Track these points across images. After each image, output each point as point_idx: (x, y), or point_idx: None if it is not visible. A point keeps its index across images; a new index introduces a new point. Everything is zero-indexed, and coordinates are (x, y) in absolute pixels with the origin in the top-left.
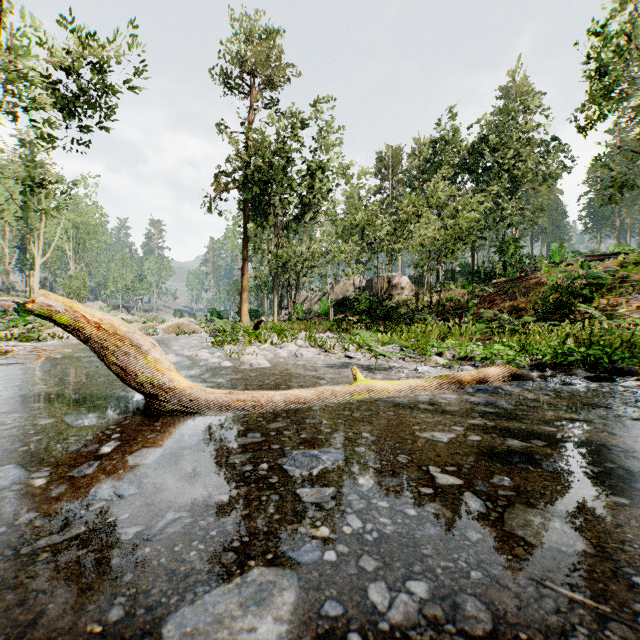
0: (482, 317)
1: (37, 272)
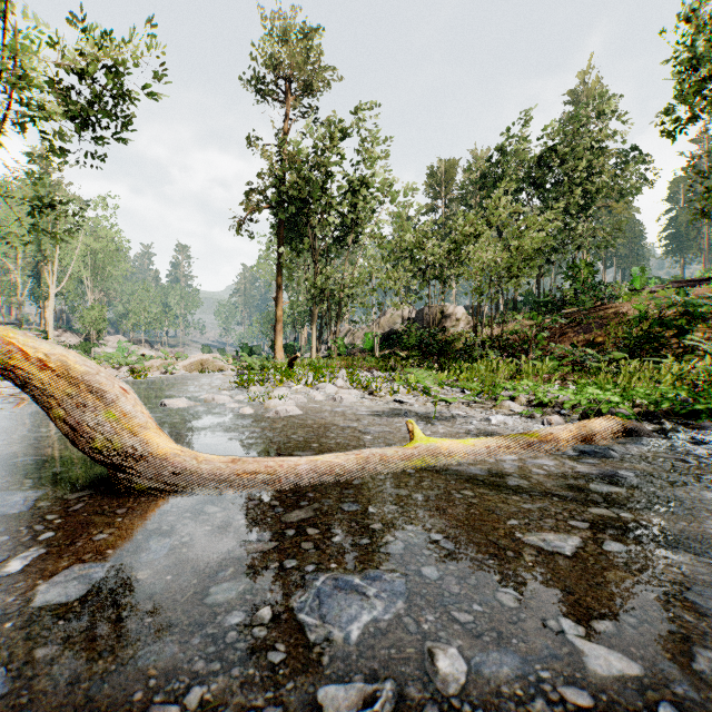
0: (553, 353)
1: (51, 303)
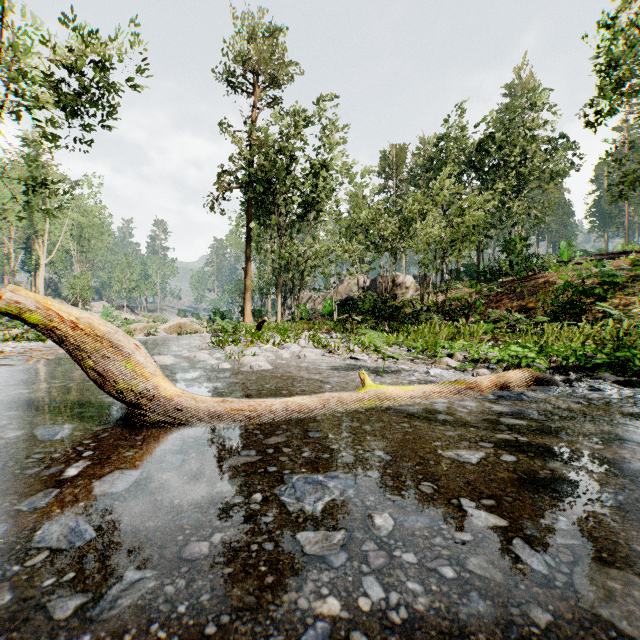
0: (489, 317)
1: (42, 272)
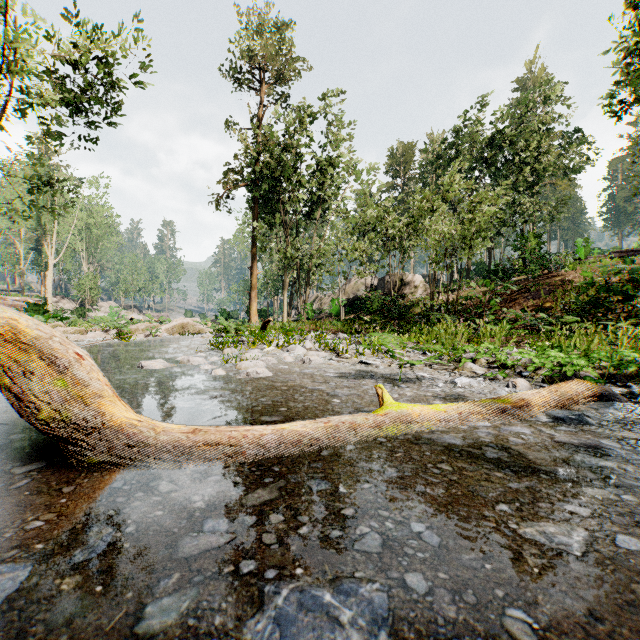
0: (505, 317)
1: (50, 272)
